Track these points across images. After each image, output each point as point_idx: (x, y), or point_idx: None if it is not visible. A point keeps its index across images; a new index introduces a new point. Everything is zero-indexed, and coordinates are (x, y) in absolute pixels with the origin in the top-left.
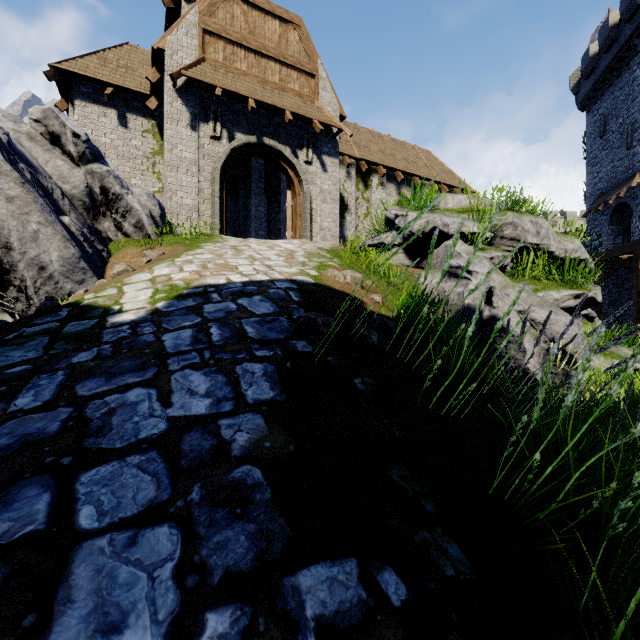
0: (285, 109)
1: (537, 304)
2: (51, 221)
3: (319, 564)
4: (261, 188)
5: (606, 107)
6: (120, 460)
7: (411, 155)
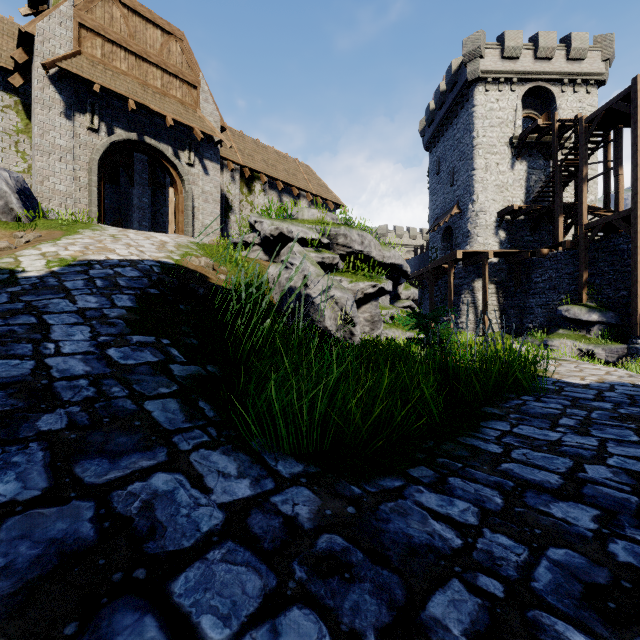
0: (166, 114)
1: (334, 287)
2: None
3: (141, 336)
4: (145, 179)
5: (440, 152)
6: (59, 314)
7: (292, 168)
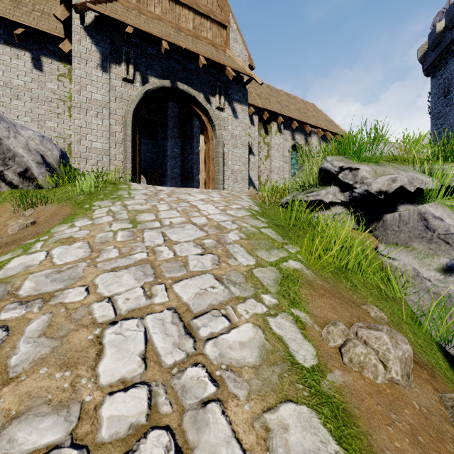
0: (199, 54)
1: None
2: None
3: None
4: (176, 132)
5: (449, 73)
6: None
7: (301, 107)
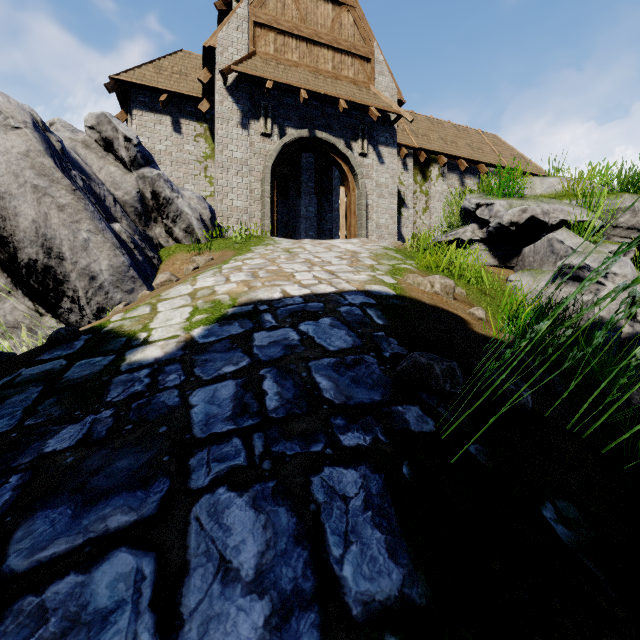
0: (339, 98)
1: None
2: (101, 229)
3: None
4: (311, 187)
5: None
6: None
7: (475, 141)
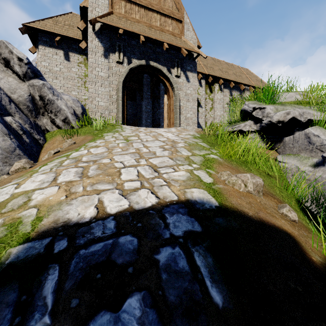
0: (163, 42)
1: None
2: None
3: None
4: (148, 95)
5: None
6: None
7: (237, 71)
